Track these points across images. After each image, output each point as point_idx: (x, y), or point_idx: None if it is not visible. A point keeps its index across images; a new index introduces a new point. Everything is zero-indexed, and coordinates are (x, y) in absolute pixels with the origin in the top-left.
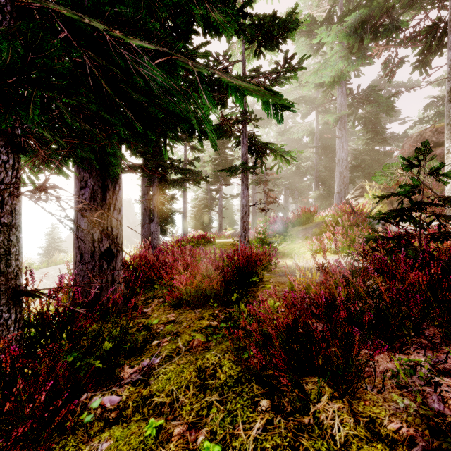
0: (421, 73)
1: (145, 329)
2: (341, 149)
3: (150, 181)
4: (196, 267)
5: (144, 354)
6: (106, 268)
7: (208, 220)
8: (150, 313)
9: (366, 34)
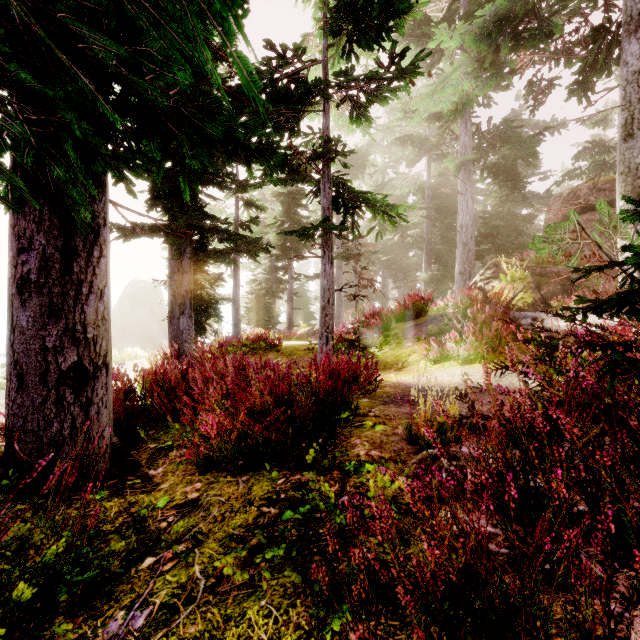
0: (581, 101)
1: (132, 529)
2: (465, 210)
3: (179, 251)
4: (244, 394)
5: (115, 601)
6: (71, 402)
7: (273, 312)
8: (159, 480)
9: (504, 39)
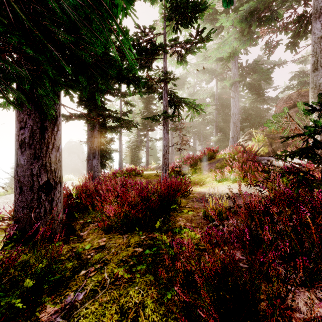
0: (292, 51)
1: (75, 258)
2: (234, 106)
3: (92, 127)
4: (126, 196)
5: (69, 288)
6: (44, 199)
7: (138, 157)
8: (85, 237)
9: (254, 21)
